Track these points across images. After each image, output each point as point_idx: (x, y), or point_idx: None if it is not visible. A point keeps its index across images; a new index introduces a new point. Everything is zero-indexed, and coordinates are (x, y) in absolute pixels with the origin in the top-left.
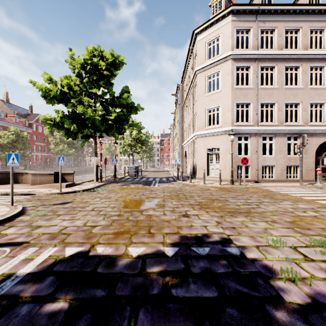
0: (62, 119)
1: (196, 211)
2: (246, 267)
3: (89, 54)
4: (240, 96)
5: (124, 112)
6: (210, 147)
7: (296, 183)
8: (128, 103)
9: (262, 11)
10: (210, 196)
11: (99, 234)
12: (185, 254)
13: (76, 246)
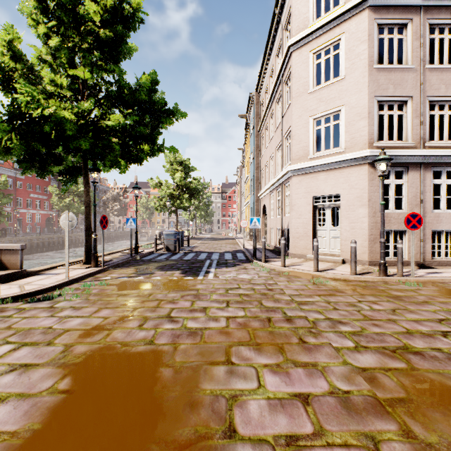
0: None
1: None
2: None
3: None
4: (387, 86)
5: (147, 122)
6: (319, 195)
7: None
8: (152, 101)
9: None
10: (370, 329)
11: None
12: None
13: None
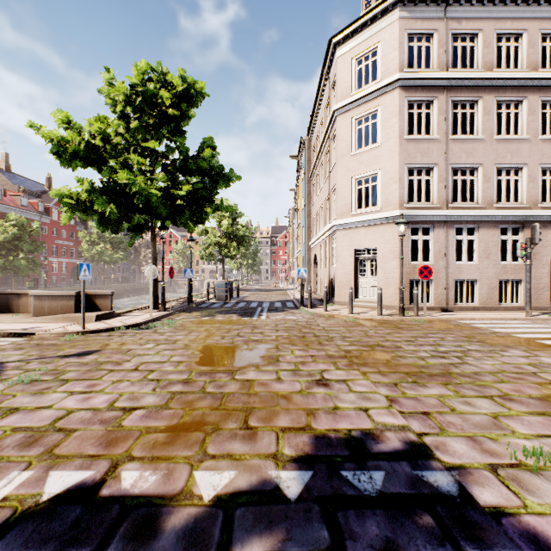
0: (90, 196)
1: (342, 371)
2: (487, 538)
3: (140, 74)
4: (416, 155)
5: (206, 184)
6: (360, 248)
7: (517, 311)
8: (212, 168)
9: (455, 1)
10: (364, 339)
11: (135, 431)
12: (328, 493)
13: (76, 466)
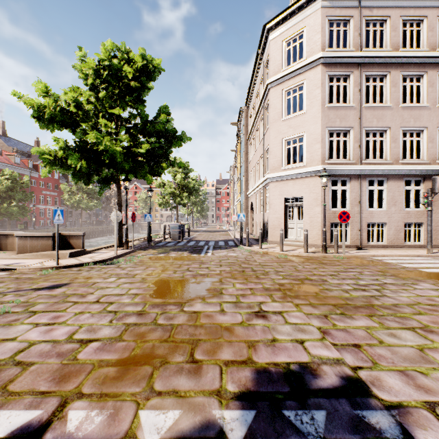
0: (65, 153)
1: (277, 303)
2: None
3: (106, 52)
4: (335, 120)
5: (162, 144)
6: (289, 197)
7: (419, 249)
8: (167, 130)
9: None
10: (295, 273)
11: (88, 365)
12: (271, 437)
13: (26, 405)
